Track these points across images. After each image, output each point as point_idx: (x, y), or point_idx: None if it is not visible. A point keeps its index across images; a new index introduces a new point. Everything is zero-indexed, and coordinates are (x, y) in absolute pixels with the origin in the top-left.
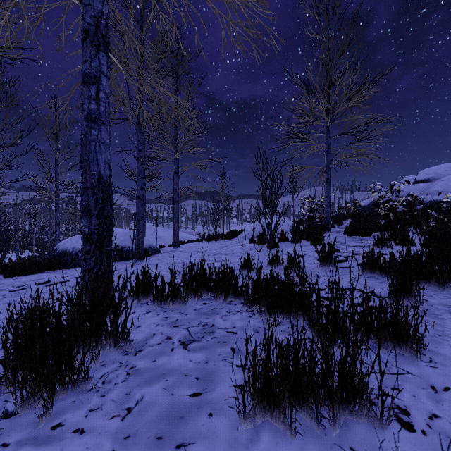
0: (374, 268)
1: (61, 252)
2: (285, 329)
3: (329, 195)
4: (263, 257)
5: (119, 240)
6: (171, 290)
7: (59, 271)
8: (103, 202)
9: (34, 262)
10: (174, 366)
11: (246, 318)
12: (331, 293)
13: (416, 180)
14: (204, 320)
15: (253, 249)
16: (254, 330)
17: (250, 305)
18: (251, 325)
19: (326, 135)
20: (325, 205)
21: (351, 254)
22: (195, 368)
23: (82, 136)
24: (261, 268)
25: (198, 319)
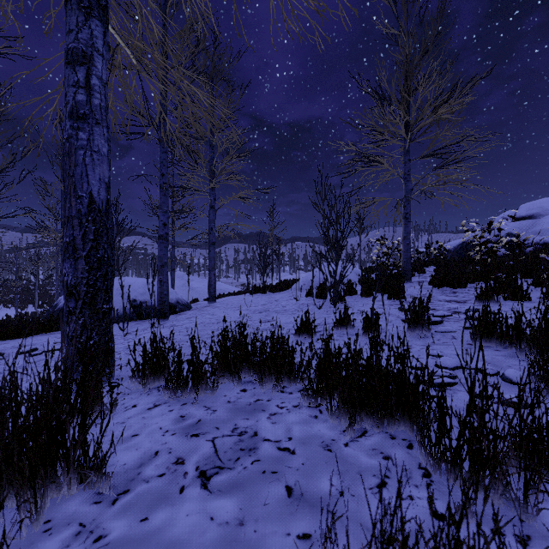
0: (490, 335)
1: (62, 309)
2: (376, 445)
3: (408, 235)
4: (325, 316)
5: (137, 293)
6: (193, 371)
7: (56, 334)
8: (97, 238)
9: (23, 322)
10: (179, 533)
11: (308, 421)
12: (469, 393)
13: (517, 217)
14: (241, 424)
15: (311, 304)
16: (324, 446)
17: (314, 396)
18: (317, 434)
19: (405, 158)
20: (403, 248)
21: (446, 312)
22: (219, 539)
23: (64, 141)
24: (329, 336)
25: (232, 421)
